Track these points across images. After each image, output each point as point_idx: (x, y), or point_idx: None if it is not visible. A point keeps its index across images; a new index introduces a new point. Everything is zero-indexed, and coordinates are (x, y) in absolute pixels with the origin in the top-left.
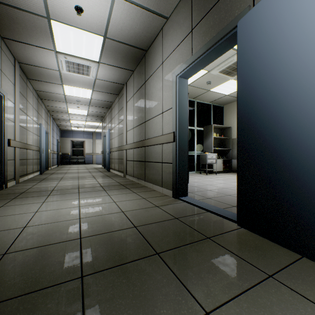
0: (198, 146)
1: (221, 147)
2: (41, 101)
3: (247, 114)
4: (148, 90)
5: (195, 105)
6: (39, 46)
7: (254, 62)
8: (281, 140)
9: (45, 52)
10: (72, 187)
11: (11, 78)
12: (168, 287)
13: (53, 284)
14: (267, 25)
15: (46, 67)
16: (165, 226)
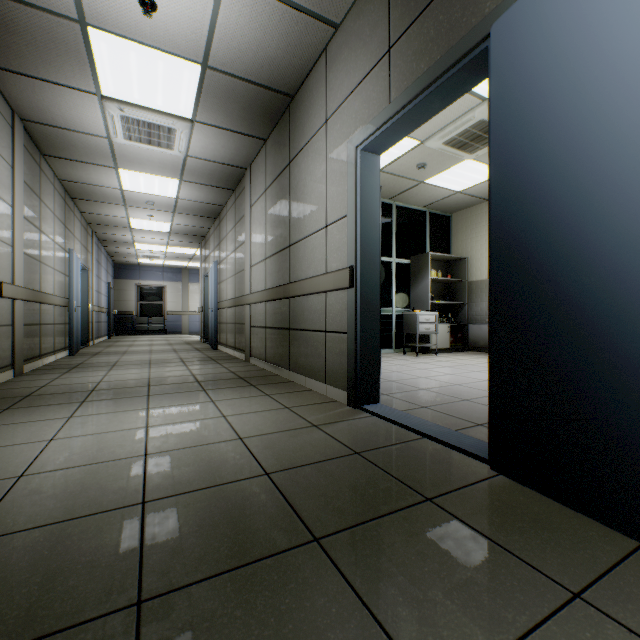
0: (399, 298)
1: (446, 300)
2: (73, 203)
3: (512, 226)
4: (297, 179)
5: (394, 212)
6: (63, 83)
7: (528, 111)
8: (593, 282)
9: (77, 97)
10: (135, 384)
11: (4, 151)
12: (341, 629)
13: (68, 625)
14: (559, 29)
15: (81, 130)
16: (333, 471)
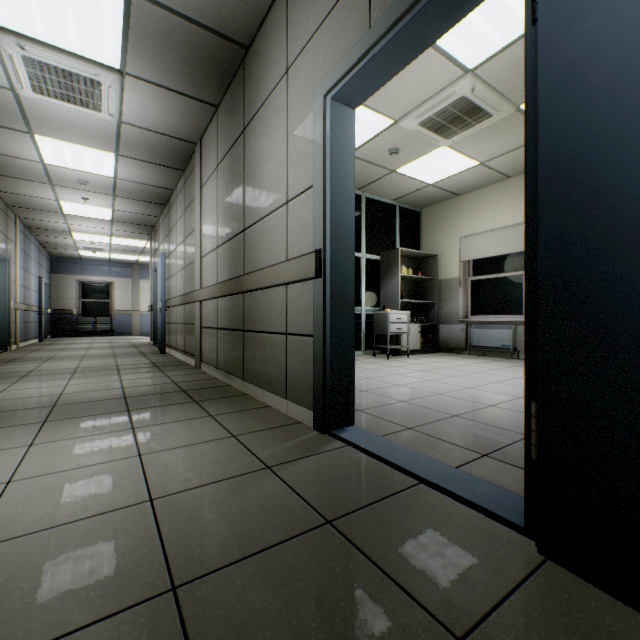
0: (368, 296)
1: (416, 299)
2: None
3: (582, 166)
4: (252, 148)
5: (363, 204)
6: None
7: None
8: None
9: None
10: (36, 404)
11: None
12: None
13: None
14: None
15: None
16: (291, 571)
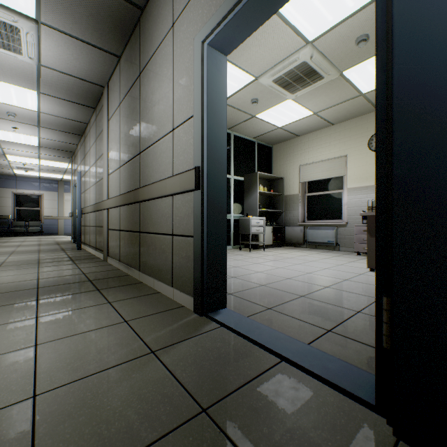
0: (236, 206)
1: (270, 208)
2: None
3: (439, 81)
4: (146, 88)
5: (232, 139)
6: None
7: None
8: None
9: None
10: None
11: None
12: None
13: None
14: None
15: None
16: None
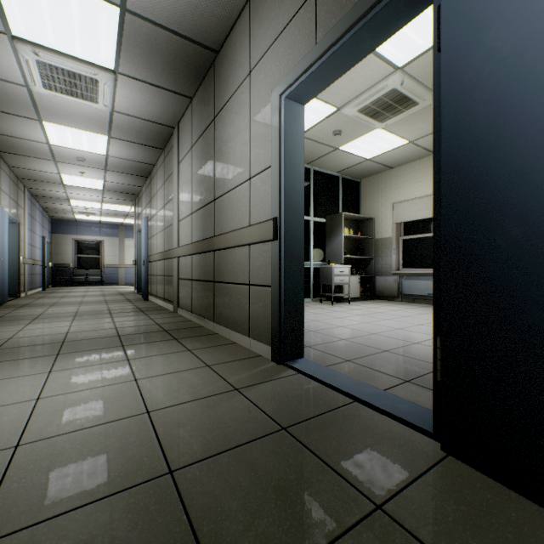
0: (316, 253)
1: (356, 255)
2: None
3: (472, 162)
4: (221, 133)
5: (311, 175)
6: None
7: (495, 19)
8: None
9: None
10: (49, 340)
11: None
12: None
13: None
14: None
15: None
16: (256, 461)
